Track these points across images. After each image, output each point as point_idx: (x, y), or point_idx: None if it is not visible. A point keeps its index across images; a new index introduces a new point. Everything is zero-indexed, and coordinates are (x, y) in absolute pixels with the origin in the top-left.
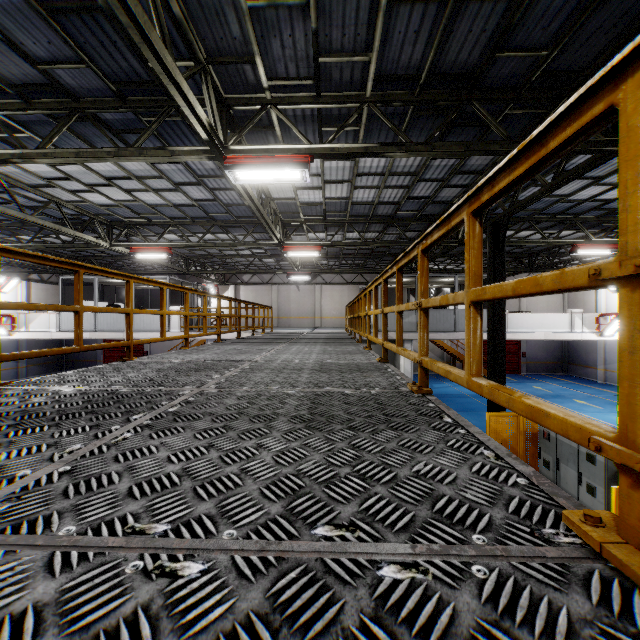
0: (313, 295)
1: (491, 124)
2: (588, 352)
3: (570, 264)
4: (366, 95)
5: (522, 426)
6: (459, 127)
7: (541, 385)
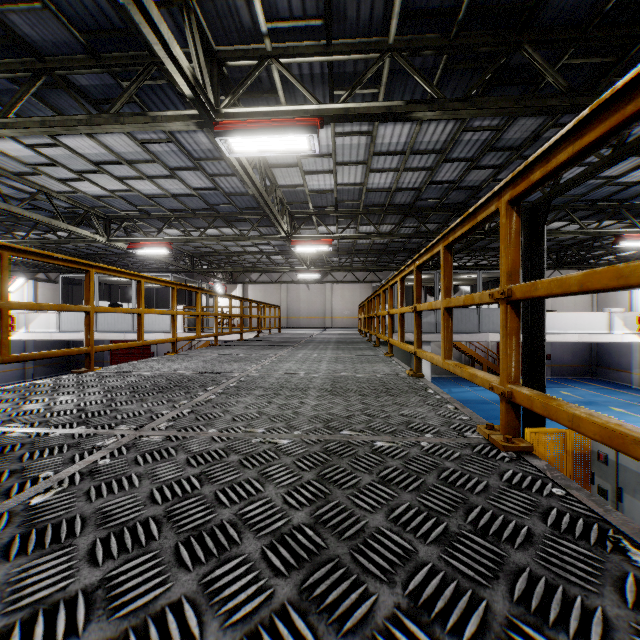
0: (323, 294)
1: (547, 73)
2: (620, 355)
3: (600, 260)
4: (389, 41)
5: (569, 445)
6: (500, 87)
7: (569, 390)
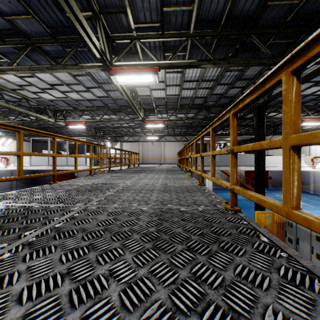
0: (160, 147)
1: (262, 48)
2: (304, 177)
3: None
4: (190, 32)
5: (275, 219)
6: (242, 52)
7: (280, 194)
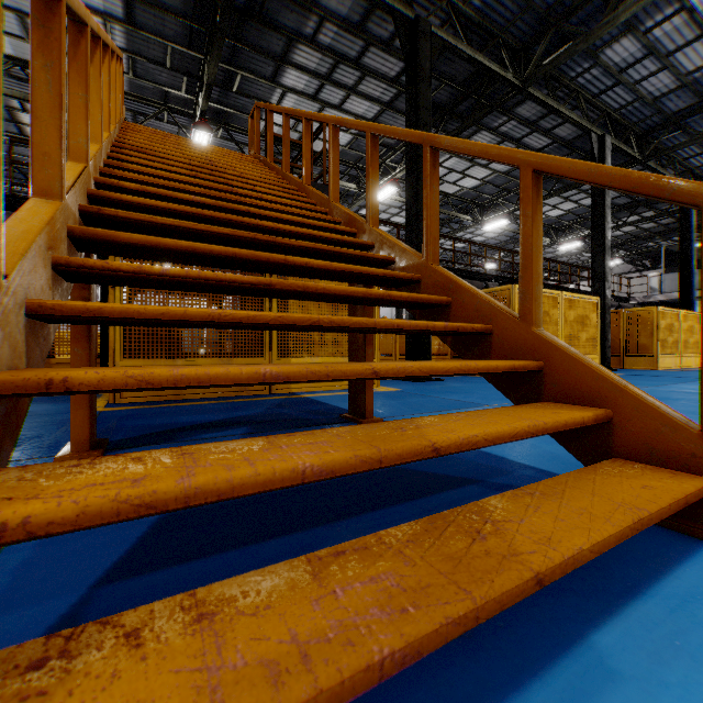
0: None
1: None
2: None
3: None
4: None
5: None
6: None
7: None
